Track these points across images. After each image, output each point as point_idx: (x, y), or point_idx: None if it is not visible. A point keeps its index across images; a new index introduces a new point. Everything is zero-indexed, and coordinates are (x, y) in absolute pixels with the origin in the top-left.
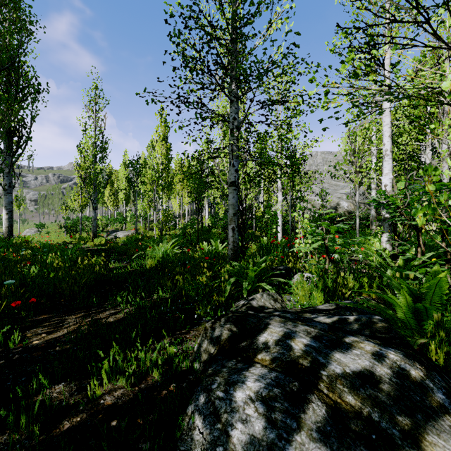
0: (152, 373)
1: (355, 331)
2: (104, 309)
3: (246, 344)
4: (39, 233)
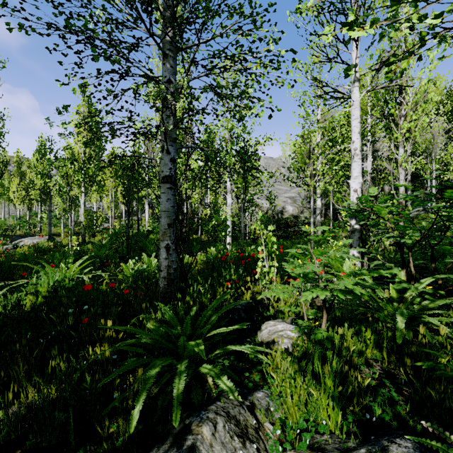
0: None
1: None
2: None
3: None
4: None
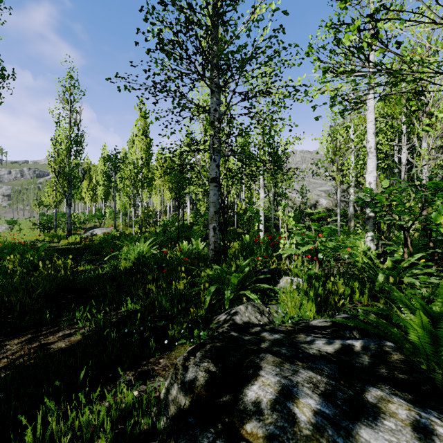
0: (99, 440)
1: (368, 368)
2: (58, 327)
3: (229, 399)
4: (11, 230)
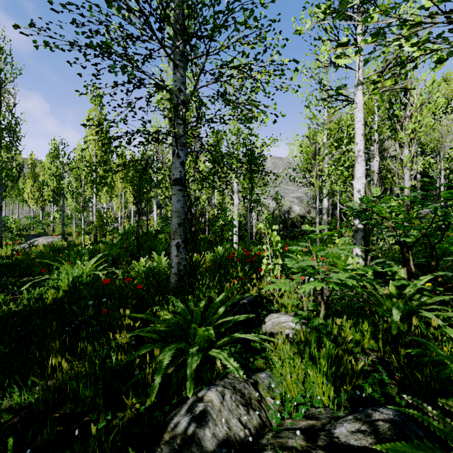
0: None
1: None
2: None
3: None
4: None
